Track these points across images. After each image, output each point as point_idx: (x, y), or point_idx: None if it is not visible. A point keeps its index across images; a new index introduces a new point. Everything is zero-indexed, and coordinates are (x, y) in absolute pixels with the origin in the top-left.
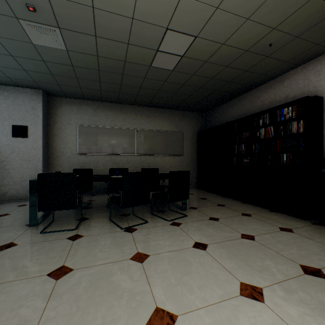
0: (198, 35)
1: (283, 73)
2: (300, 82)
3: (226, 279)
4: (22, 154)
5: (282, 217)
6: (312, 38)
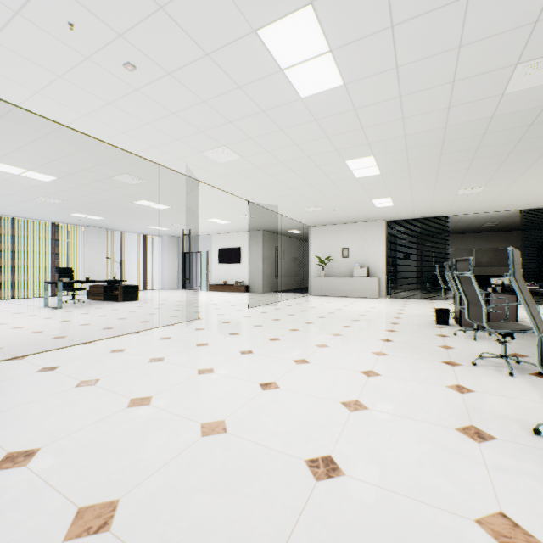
0: (501, 222)
1: None
2: None
3: None
4: (406, 267)
5: None
6: None
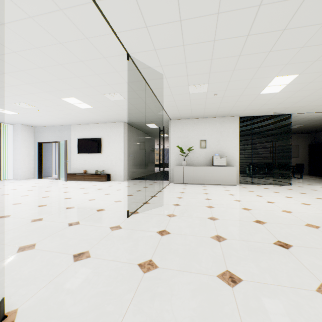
0: (307, 124)
1: None
2: None
3: (313, 182)
4: None
5: None
6: None
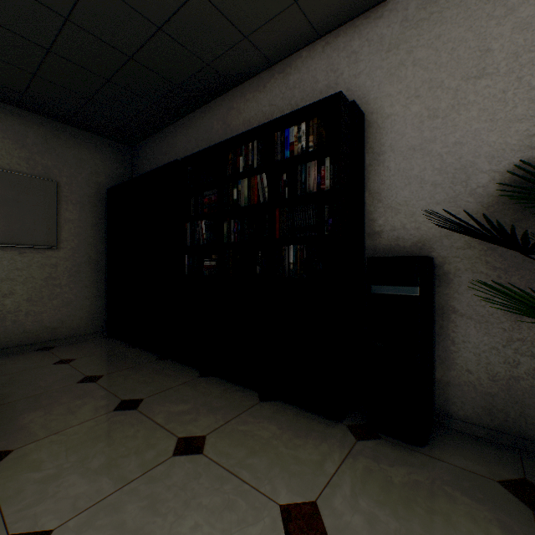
0: None
1: (288, 55)
2: (321, 76)
3: None
4: None
5: (287, 425)
6: None
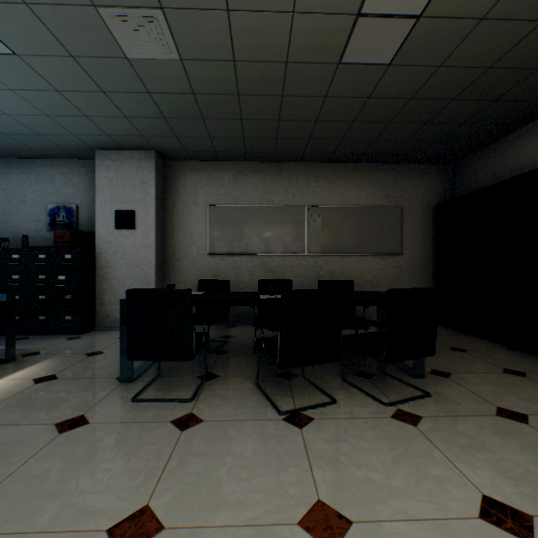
0: None
1: None
2: None
3: None
4: (127, 255)
5: None
6: None
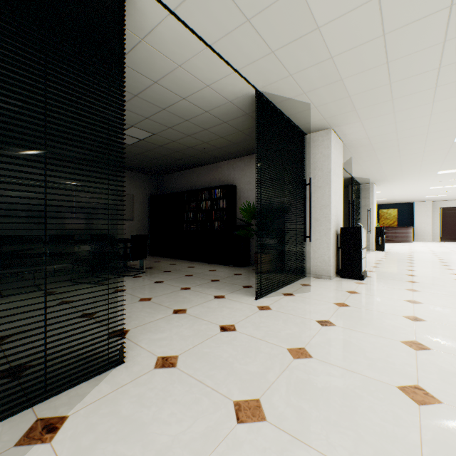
0: (156, 134)
1: (218, 162)
2: (226, 172)
3: (175, 288)
4: None
5: (214, 266)
6: (227, 150)
